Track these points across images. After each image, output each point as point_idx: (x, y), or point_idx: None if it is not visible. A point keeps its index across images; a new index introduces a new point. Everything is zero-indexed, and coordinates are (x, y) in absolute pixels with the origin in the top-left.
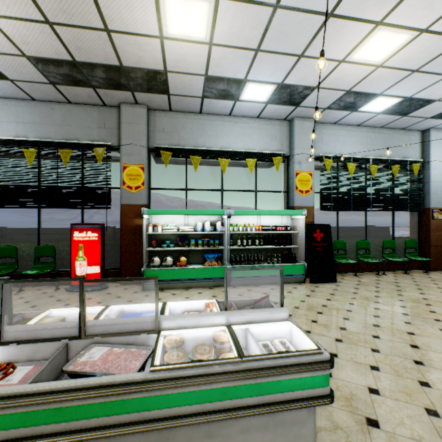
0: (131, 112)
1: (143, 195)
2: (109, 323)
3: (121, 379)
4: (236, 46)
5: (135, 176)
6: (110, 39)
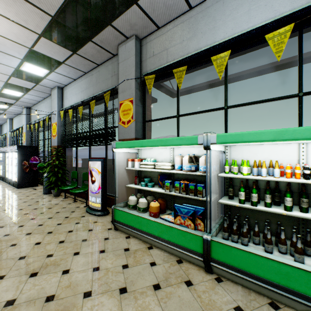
0: (124, 49)
1: (132, 129)
2: None
3: None
4: None
5: (126, 111)
6: None
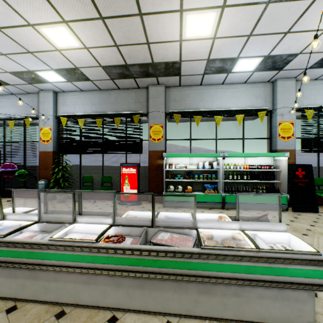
0: (155, 90)
1: (162, 144)
2: (167, 220)
3: (186, 250)
4: (233, 36)
5: (157, 132)
6: (149, 48)
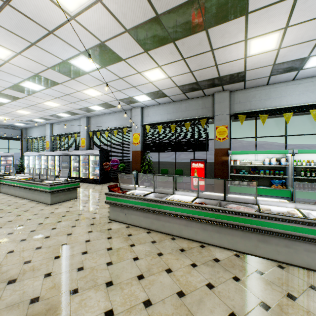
0: (220, 96)
1: (227, 143)
2: (234, 197)
3: (249, 212)
4: (300, 43)
5: (222, 132)
6: (216, 68)
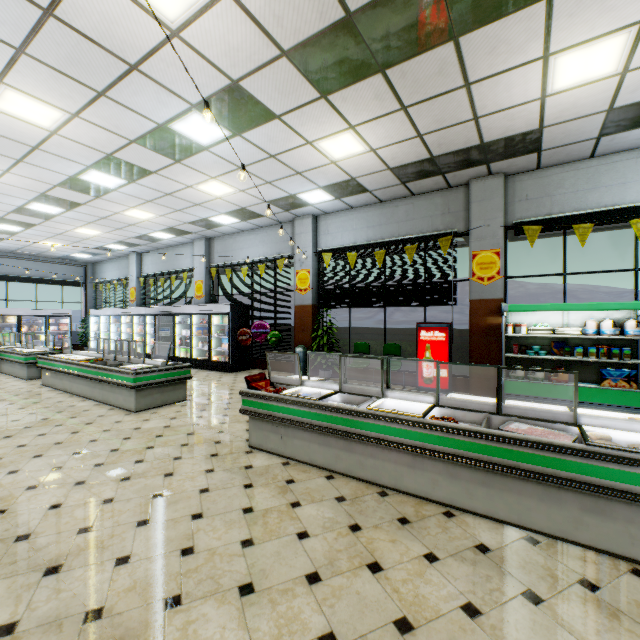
0: (482, 187)
1: (497, 287)
2: (522, 408)
3: (559, 442)
4: None
5: (486, 264)
6: (476, 124)
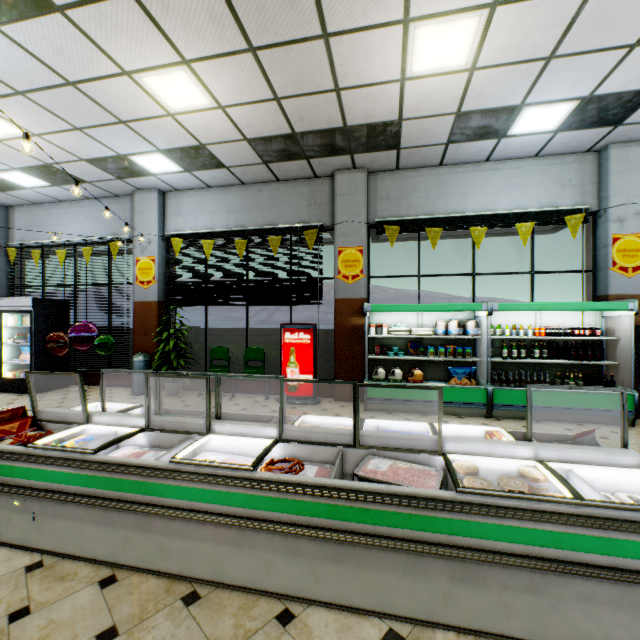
0: (347, 180)
1: (362, 287)
2: (382, 436)
3: (427, 493)
4: (513, 62)
5: (351, 262)
6: (338, 99)
